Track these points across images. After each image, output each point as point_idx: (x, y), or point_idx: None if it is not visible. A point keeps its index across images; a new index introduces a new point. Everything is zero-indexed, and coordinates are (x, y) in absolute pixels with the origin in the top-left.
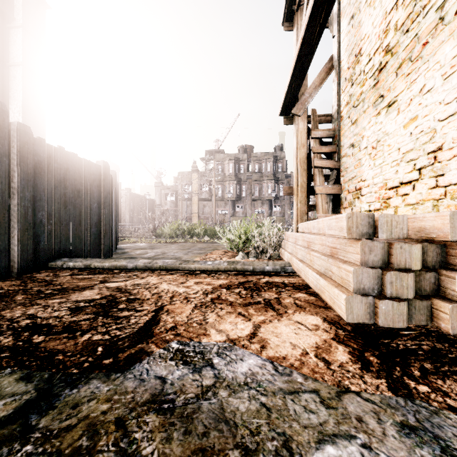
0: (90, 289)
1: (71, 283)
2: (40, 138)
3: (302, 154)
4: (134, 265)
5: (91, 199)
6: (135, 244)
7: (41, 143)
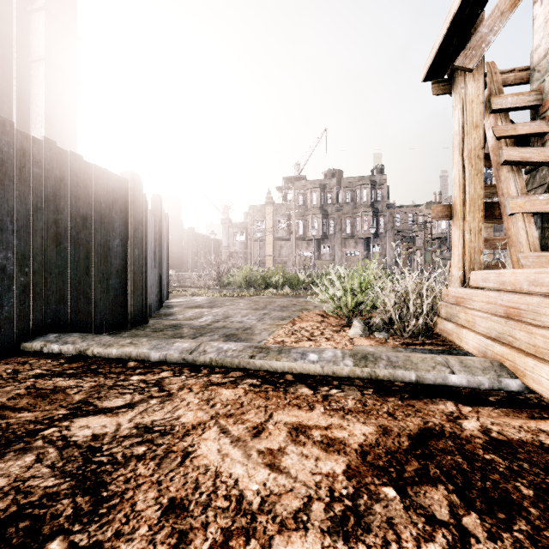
0: (16, 452)
1: (6, 410)
2: (1, 118)
3: (473, 142)
4: (162, 355)
5: (108, 232)
6: (191, 298)
7: (3, 127)
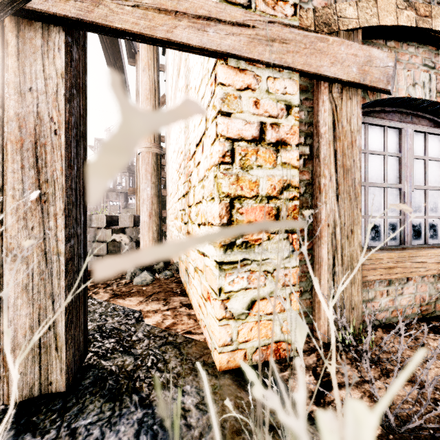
0: None
1: None
2: None
3: None
4: None
5: None
6: None
7: None
